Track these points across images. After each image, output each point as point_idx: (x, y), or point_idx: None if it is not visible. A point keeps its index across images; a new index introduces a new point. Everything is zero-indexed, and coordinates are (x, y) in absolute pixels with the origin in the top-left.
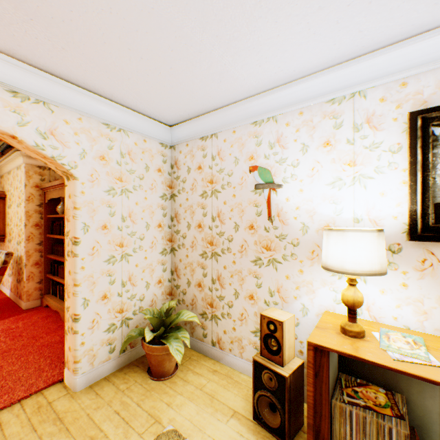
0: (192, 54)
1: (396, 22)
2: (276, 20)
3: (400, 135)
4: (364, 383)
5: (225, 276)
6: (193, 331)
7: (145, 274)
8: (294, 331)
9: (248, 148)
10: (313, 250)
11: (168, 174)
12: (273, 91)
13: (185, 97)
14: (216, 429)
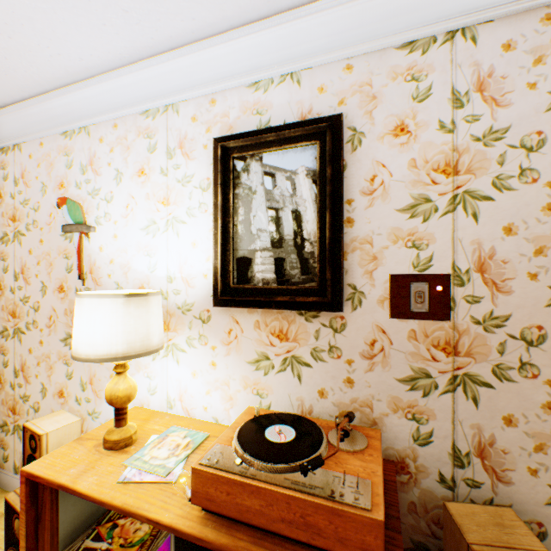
0: None
1: (166, 8)
2: None
3: (210, 167)
4: None
5: (31, 363)
6: None
7: None
8: None
9: (58, 171)
10: None
11: None
12: (74, 87)
13: None
14: None
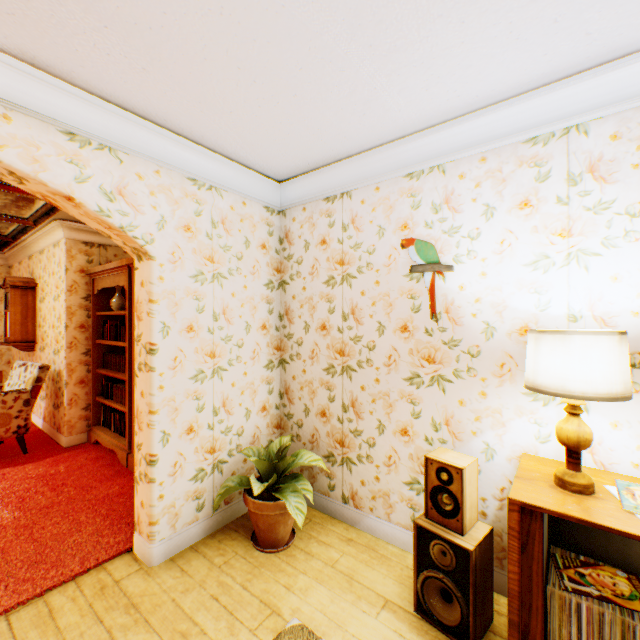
0: (329, 74)
1: None
2: (462, 20)
3: None
4: (592, 563)
5: (364, 400)
6: (313, 480)
7: (244, 397)
8: (477, 483)
9: (399, 213)
10: (503, 363)
11: (275, 252)
12: (441, 127)
13: (308, 138)
14: (362, 625)
